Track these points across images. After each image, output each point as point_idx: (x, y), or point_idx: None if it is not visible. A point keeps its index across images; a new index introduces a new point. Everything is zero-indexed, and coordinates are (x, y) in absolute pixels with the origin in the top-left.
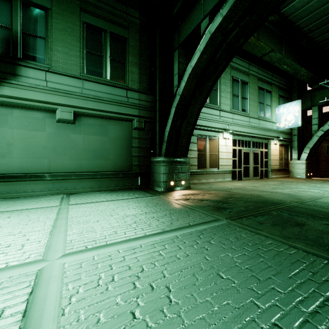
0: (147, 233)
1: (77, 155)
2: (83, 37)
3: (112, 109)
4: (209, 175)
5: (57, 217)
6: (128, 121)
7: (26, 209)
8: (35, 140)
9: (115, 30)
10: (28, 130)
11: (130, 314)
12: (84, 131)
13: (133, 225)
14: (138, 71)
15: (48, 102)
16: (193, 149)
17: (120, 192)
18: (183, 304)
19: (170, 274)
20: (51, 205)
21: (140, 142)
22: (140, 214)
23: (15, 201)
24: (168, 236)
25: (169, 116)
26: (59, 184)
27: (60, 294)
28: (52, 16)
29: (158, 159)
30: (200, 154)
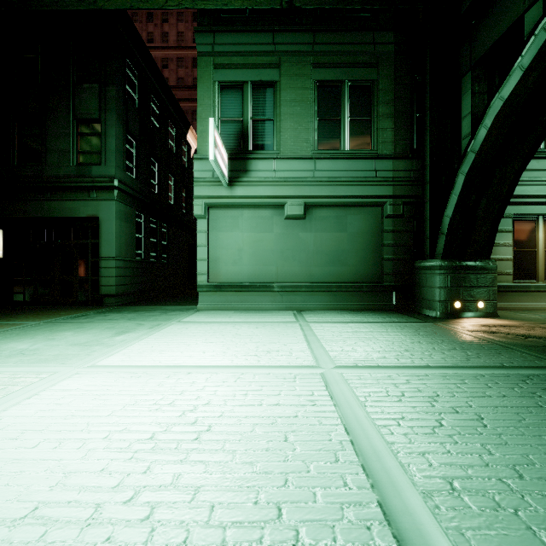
0: (430, 364)
1: (307, 260)
2: (315, 102)
3: (353, 192)
4: (544, 293)
5: (303, 333)
6: (376, 206)
7: (266, 322)
8: (263, 244)
9: (357, 76)
10: (256, 232)
11: (436, 422)
12: (315, 227)
13: (406, 353)
14: (392, 125)
15: (276, 196)
16: (502, 244)
17: (365, 312)
18: (503, 431)
19: (479, 406)
20: (288, 321)
21: (395, 236)
22: (411, 343)
23: (249, 313)
24: (466, 372)
25: (453, 191)
26: (288, 297)
27: (353, 393)
28: (280, 89)
29: (429, 263)
30: (519, 253)
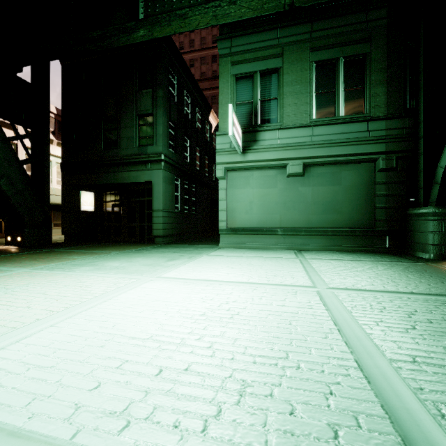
0: (414, 291)
1: (305, 209)
2: (312, 79)
3: (346, 151)
4: None
5: (302, 265)
6: (369, 161)
7: (272, 257)
8: (269, 197)
9: (350, 52)
10: (264, 188)
11: (410, 326)
12: (312, 182)
13: (392, 283)
14: (385, 90)
15: (280, 159)
16: None
17: (358, 253)
18: None
19: None
20: (290, 257)
21: (388, 187)
22: (398, 276)
23: (258, 251)
24: None
25: None
26: (289, 239)
27: (342, 304)
28: (283, 73)
29: (422, 210)
30: None
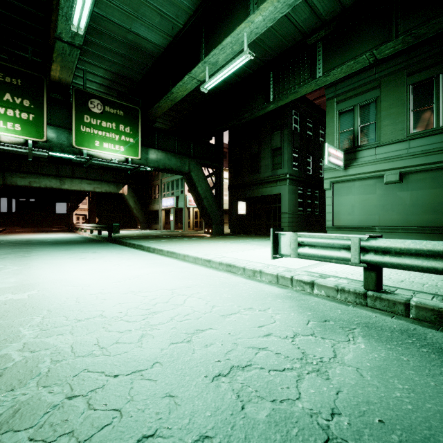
0: None
1: (404, 211)
2: (409, 99)
3: None
4: None
5: None
6: None
7: None
8: (368, 201)
9: None
10: (364, 194)
11: None
12: (411, 187)
13: None
14: None
15: (377, 171)
16: None
17: None
18: None
19: None
20: None
21: None
22: None
23: None
24: None
25: None
26: (387, 236)
27: None
28: (380, 101)
29: None
30: None
